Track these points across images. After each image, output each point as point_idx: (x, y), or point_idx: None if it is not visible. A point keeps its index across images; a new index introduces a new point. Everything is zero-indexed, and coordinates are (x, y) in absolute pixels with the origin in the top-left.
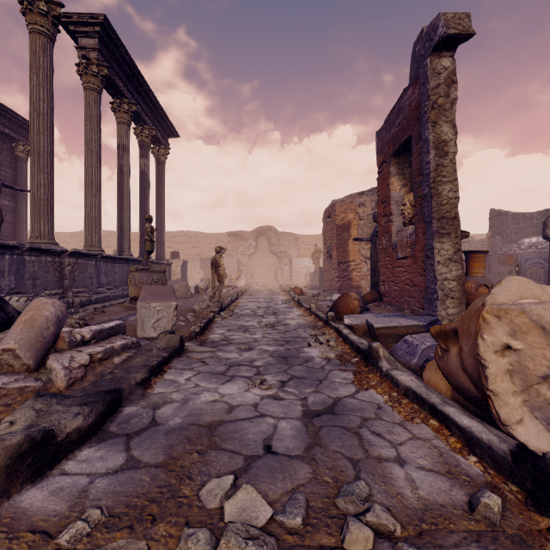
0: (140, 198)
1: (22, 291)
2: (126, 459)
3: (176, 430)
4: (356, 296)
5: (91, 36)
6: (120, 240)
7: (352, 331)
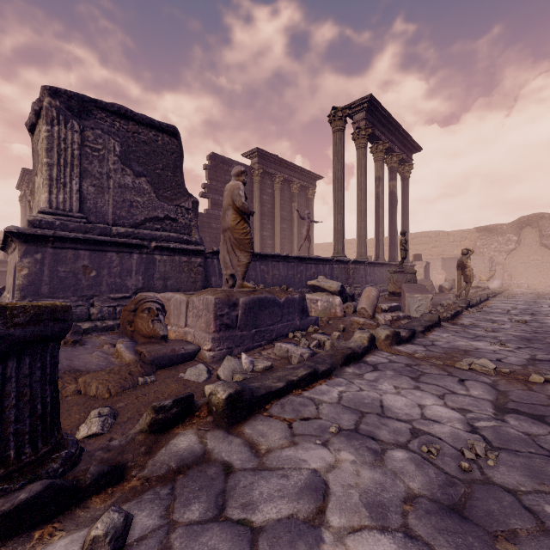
0: (389, 213)
1: None
2: (426, 349)
3: (446, 348)
4: None
5: (361, 111)
6: (377, 249)
7: None
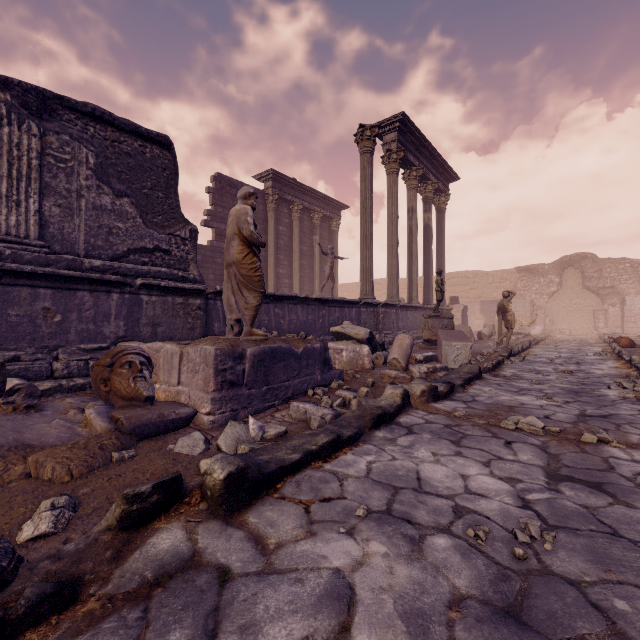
0: (424, 249)
1: None
2: (467, 406)
3: (489, 404)
4: None
5: (392, 131)
6: (410, 290)
7: None
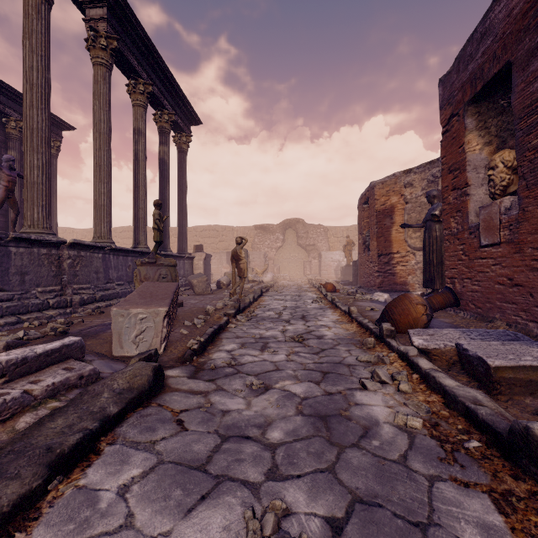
0: (159, 187)
1: (6, 289)
2: None
3: None
4: (420, 300)
5: (99, 5)
6: (136, 231)
7: (427, 357)
